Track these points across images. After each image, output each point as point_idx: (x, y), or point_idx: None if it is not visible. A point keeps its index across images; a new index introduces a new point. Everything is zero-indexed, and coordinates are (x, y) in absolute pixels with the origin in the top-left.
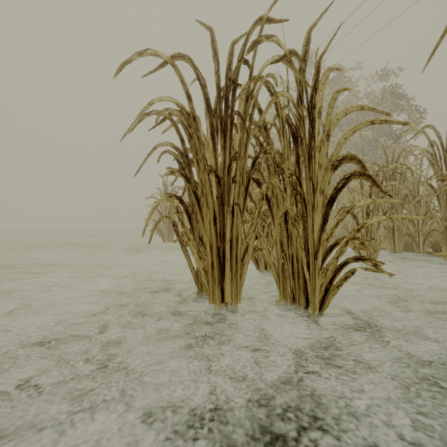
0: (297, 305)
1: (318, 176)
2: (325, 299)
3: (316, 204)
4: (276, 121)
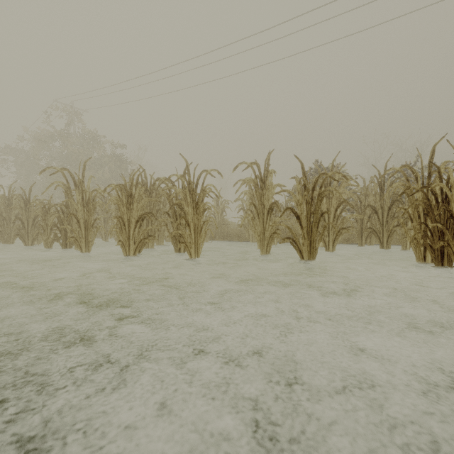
0: (8, 244)
1: (12, 217)
2: (13, 241)
3: (11, 223)
4: (39, 147)
